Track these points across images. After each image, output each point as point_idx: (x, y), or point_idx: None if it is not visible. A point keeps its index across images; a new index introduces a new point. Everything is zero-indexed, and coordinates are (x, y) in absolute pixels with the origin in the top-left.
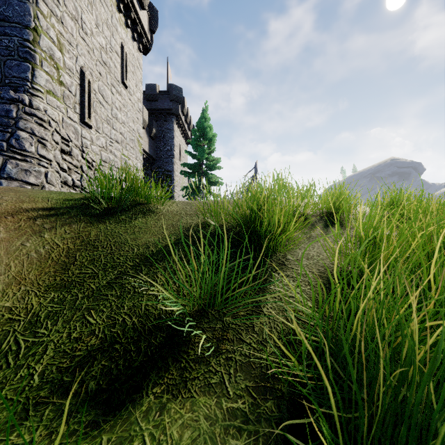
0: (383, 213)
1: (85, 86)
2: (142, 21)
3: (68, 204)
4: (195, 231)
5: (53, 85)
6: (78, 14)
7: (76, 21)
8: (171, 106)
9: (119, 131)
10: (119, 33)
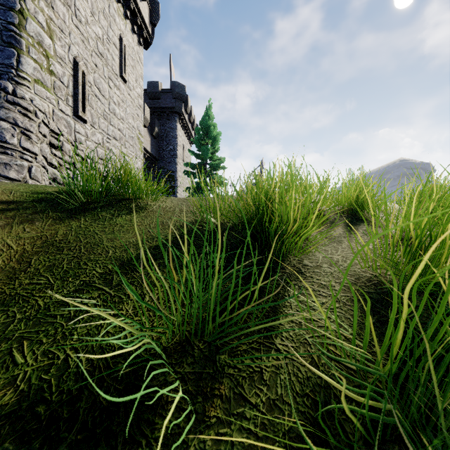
0: (438, 202)
1: (79, 77)
2: (143, 13)
3: (36, 198)
4: (188, 230)
5: (42, 74)
6: (71, 0)
7: (69, 7)
8: (174, 104)
9: (117, 127)
10: (117, 23)
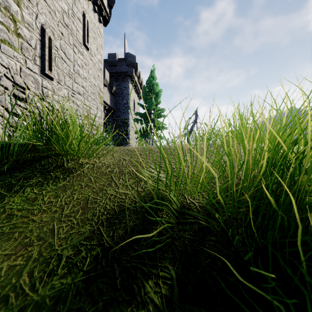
0: None
1: (46, 41)
2: None
3: None
4: (124, 228)
5: (9, 36)
6: None
7: None
8: (127, 69)
9: (81, 84)
10: (81, 2)
